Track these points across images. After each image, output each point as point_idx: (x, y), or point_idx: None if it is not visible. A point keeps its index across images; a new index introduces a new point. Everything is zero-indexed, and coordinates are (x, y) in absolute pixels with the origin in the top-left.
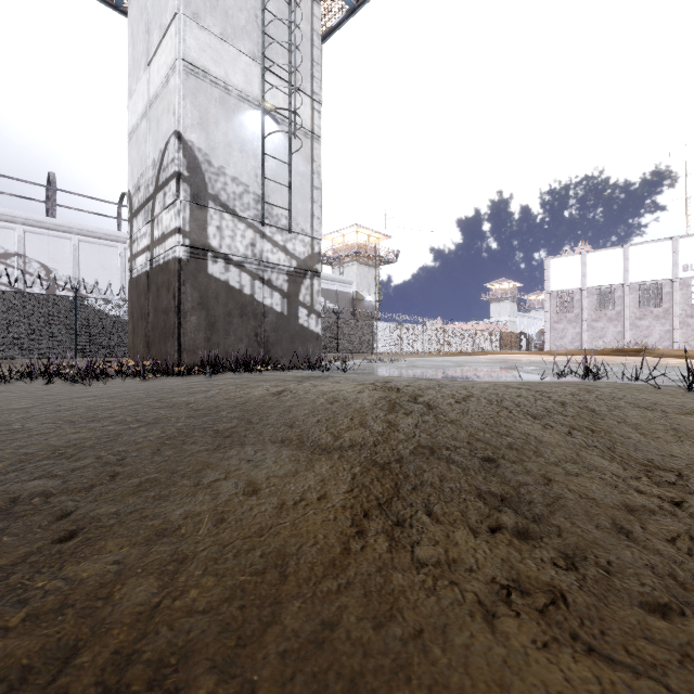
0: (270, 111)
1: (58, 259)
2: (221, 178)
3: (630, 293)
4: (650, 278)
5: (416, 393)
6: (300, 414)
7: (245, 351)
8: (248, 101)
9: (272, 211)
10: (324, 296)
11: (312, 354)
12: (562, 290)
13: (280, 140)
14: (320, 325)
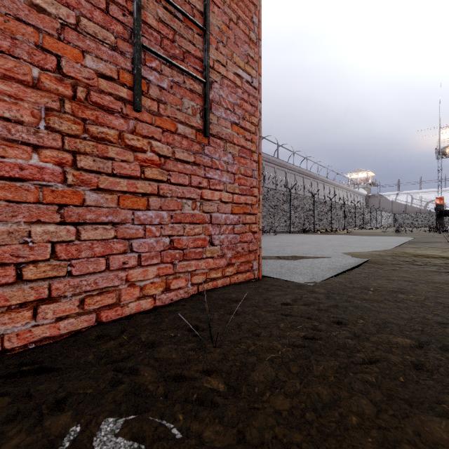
0: None
1: (446, 199)
2: None
3: None
4: None
5: None
6: None
7: None
8: None
9: None
10: None
11: None
12: None
13: None
14: None
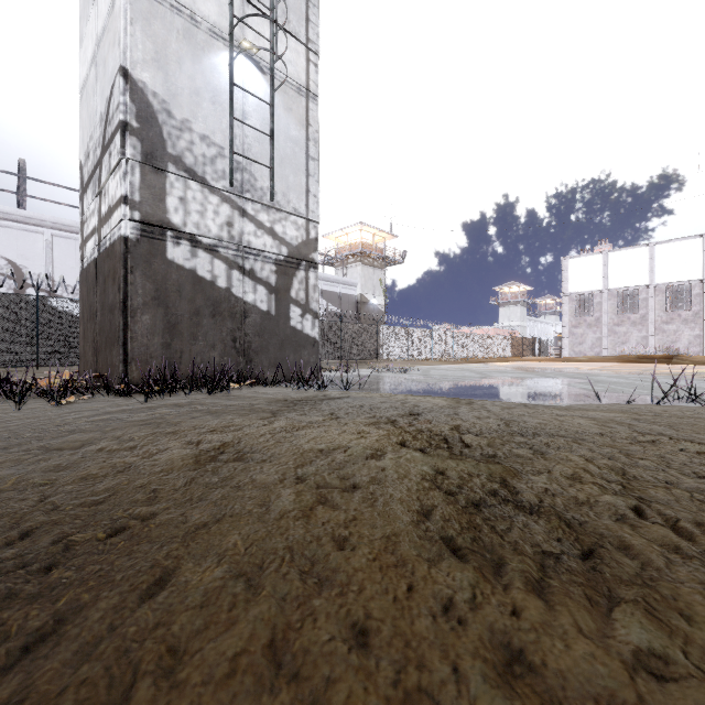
0: (240, 19)
1: (28, 256)
2: (186, 134)
3: (656, 295)
4: (677, 278)
5: (492, 457)
6: (192, 601)
7: (219, 361)
8: (223, 39)
9: (256, 183)
10: (326, 299)
11: (307, 363)
12: (581, 292)
13: (266, 94)
14: (317, 328)
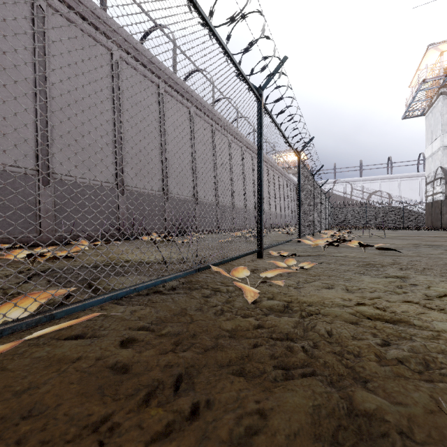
0: None
1: (392, 190)
2: None
3: None
4: None
5: None
6: None
7: None
8: None
9: None
10: None
11: None
12: None
13: None
14: None
